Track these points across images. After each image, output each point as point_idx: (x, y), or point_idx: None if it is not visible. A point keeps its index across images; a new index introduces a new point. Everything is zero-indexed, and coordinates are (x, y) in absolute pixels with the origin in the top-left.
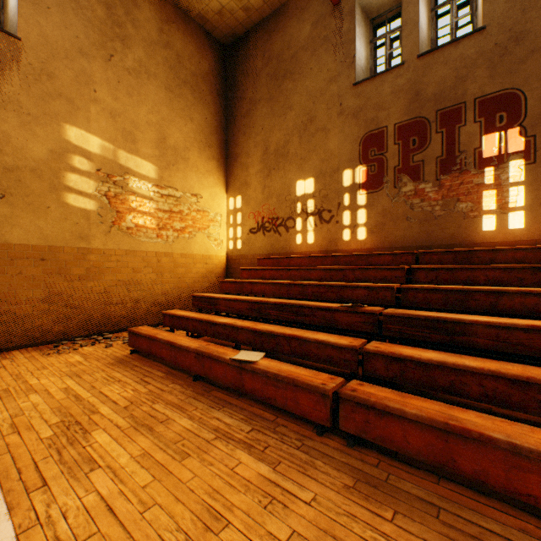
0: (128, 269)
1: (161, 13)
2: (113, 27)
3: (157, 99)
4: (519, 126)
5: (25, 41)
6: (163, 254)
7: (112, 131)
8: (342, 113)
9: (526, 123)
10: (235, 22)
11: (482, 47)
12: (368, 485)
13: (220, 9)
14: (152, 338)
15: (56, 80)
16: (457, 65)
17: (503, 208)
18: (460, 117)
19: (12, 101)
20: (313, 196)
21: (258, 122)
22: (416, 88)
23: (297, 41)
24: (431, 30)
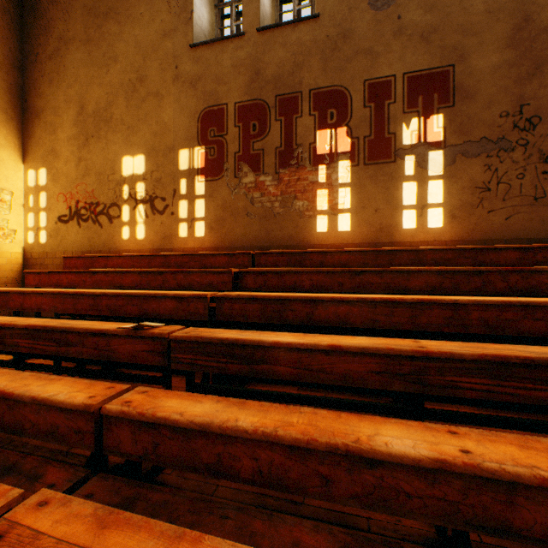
0: None
1: None
2: None
3: None
4: (347, 126)
5: None
6: None
7: None
8: (179, 79)
9: (352, 124)
10: None
11: (316, 36)
12: None
13: None
14: None
15: None
16: (295, 50)
17: (334, 209)
18: (297, 107)
19: None
20: (144, 178)
21: (71, 69)
22: (257, 66)
23: None
24: (276, 12)
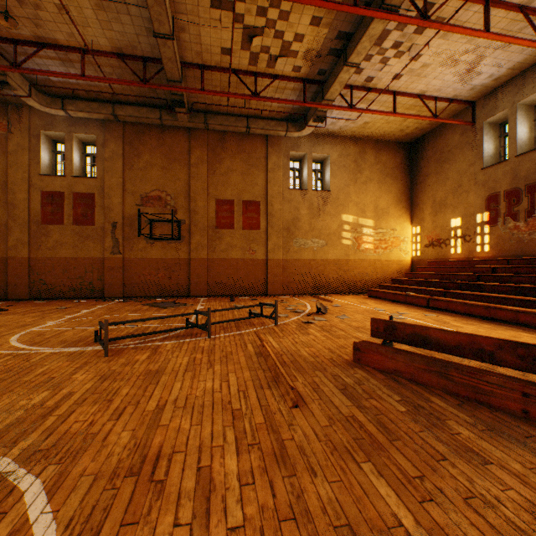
0: (362, 267)
1: (375, 149)
2: (356, 168)
3: (374, 190)
4: None
5: (331, 191)
6: (376, 260)
7: (356, 211)
8: (476, 183)
9: None
10: (415, 135)
11: None
12: (428, 311)
13: (405, 134)
14: (376, 291)
15: (339, 200)
16: (535, 162)
17: None
18: None
19: (328, 212)
20: (460, 227)
21: (429, 186)
22: (514, 172)
23: (451, 143)
24: (534, 132)
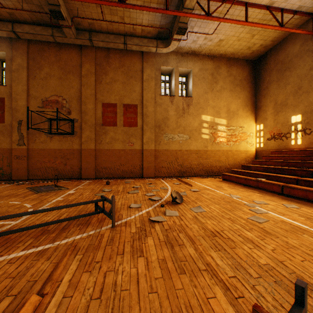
0: (217, 156)
1: (228, 65)
2: (213, 80)
3: (226, 96)
4: None
5: (193, 97)
6: (228, 150)
7: (212, 113)
8: None
9: None
10: (259, 52)
11: None
12: (285, 199)
13: (252, 52)
14: (230, 175)
15: (199, 104)
16: None
17: None
18: None
19: (191, 113)
20: (300, 123)
21: (271, 92)
22: None
23: (292, 54)
24: None
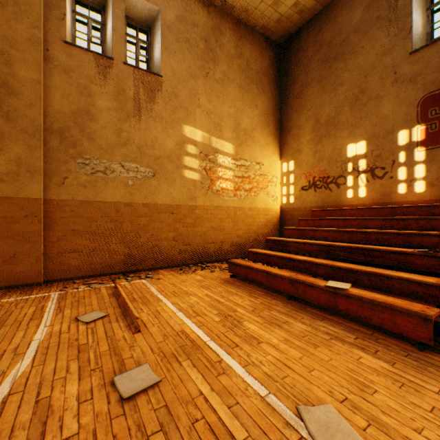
0: (217, 219)
1: (236, 34)
2: (208, 53)
3: (234, 96)
4: None
5: (164, 77)
6: (238, 208)
7: (207, 125)
8: (397, 81)
9: None
10: (290, 24)
11: None
12: None
13: (278, 18)
14: (249, 267)
15: (178, 98)
16: None
17: None
18: None
19: (158, 115)
20: (364, 156)
21: (309, 100)
22: None
23: (348, 27)
24: None
